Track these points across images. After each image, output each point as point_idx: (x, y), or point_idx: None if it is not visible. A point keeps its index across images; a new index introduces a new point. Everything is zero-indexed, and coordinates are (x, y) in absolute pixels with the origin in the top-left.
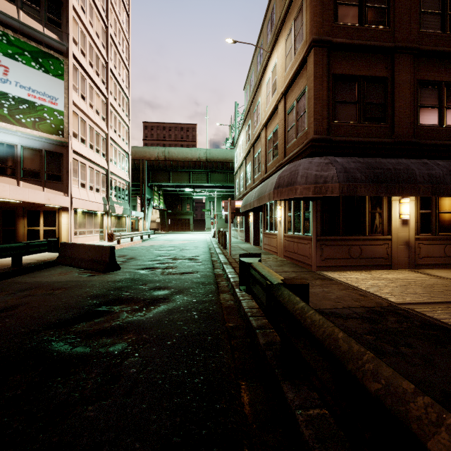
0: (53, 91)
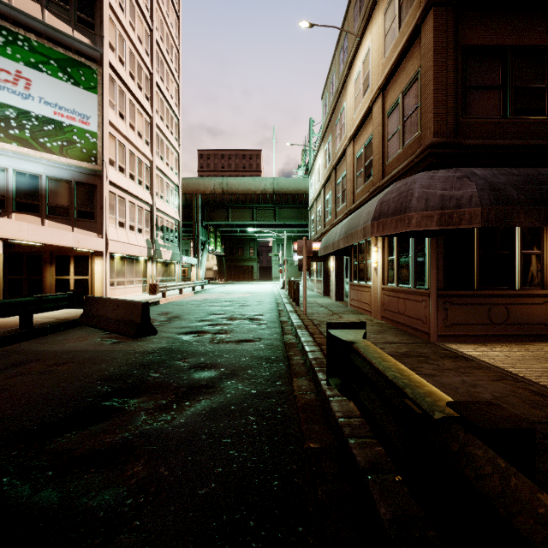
0: (85, 108)
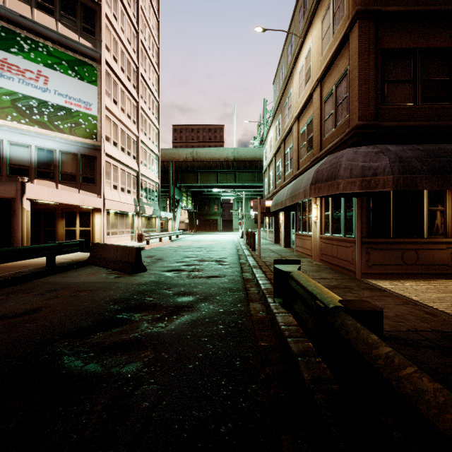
0: (88, 97)
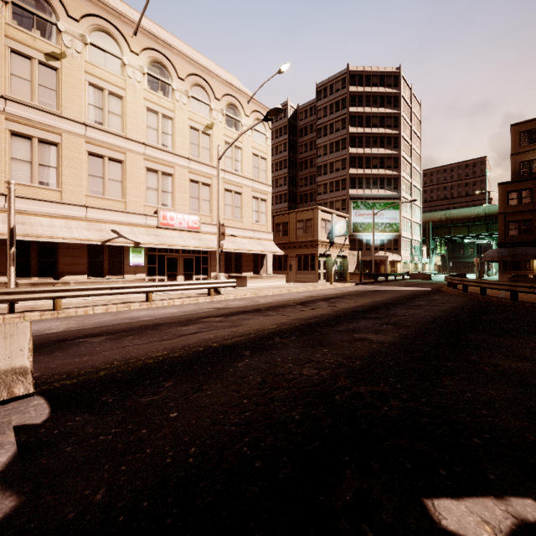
0: (396, 216)
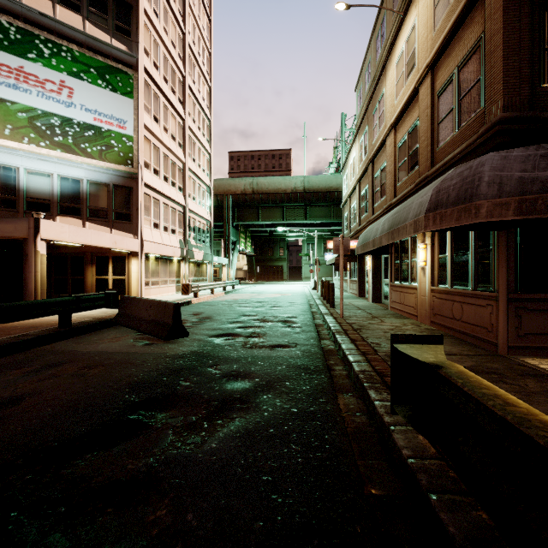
0: (122, 113)
